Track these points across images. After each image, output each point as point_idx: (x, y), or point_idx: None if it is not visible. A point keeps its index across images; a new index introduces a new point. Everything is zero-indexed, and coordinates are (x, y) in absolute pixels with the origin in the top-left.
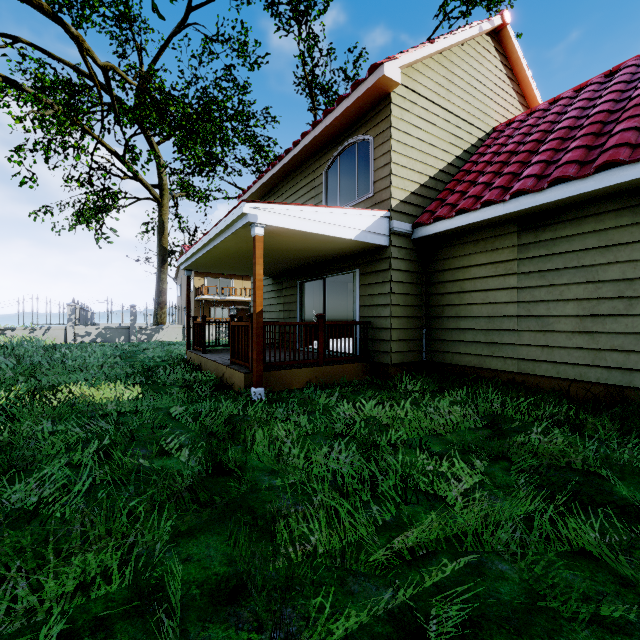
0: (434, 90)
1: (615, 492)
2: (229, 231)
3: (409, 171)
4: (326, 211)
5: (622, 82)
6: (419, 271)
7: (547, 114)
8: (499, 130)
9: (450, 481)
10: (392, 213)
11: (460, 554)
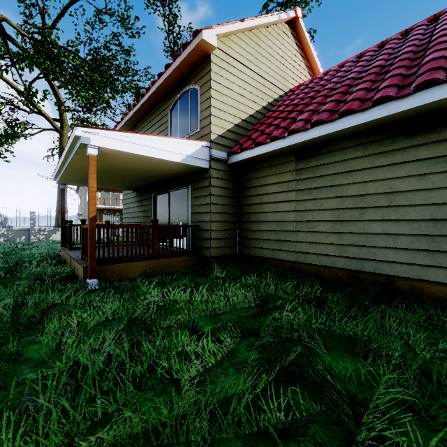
0: (245, 57)
1: (323, 361)
2: (73, 151)
3: (226, 114)
4: (155, 139)
5: (365, 60)
6: (234, 188)
7: (320, 80)
8: (293, 90)
9: (192, 363)
10: (212, 144)
11: None
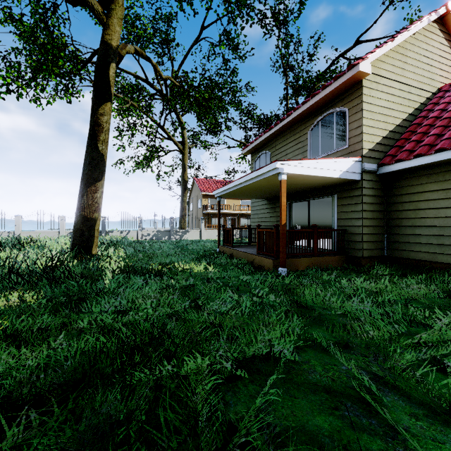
0: (392, 71)
1: None
2: (261, 177)
3: (375, 129)
4: (321, 161)
5: None
6: (382, 195)
7: None
8: (444, 90)
9: (434, 319)
10: (363, 158)
11: None
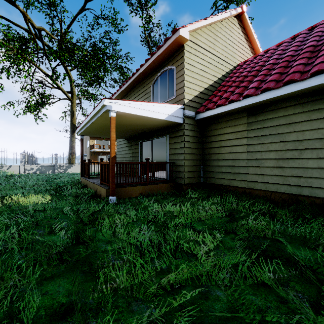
0: (207, 44)
1: (286, 250)
2: (98, 114)
3: (194, 85)
4: (149, 104)
5: (299, 41)
6: (199, 136)
7: (263, 57)
8: (240, 65)
9: (201, 245)
10: (185, 106)
11: (198, 286)
